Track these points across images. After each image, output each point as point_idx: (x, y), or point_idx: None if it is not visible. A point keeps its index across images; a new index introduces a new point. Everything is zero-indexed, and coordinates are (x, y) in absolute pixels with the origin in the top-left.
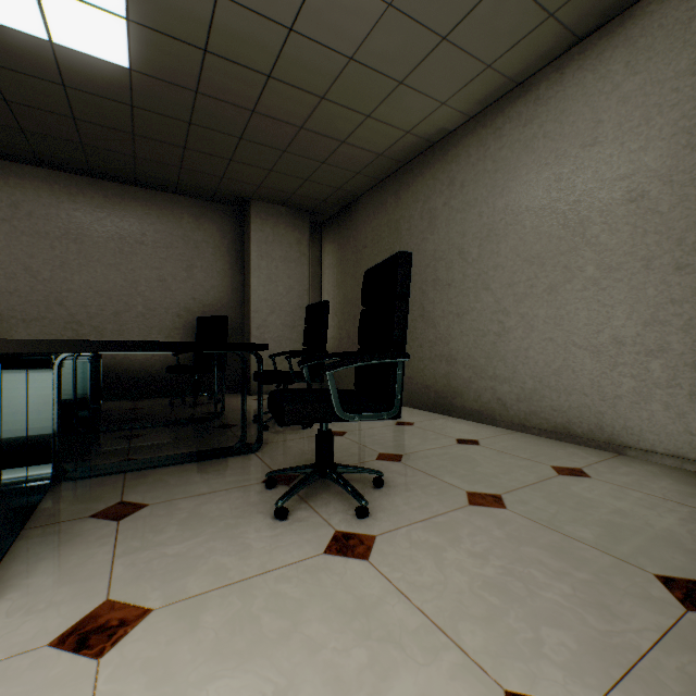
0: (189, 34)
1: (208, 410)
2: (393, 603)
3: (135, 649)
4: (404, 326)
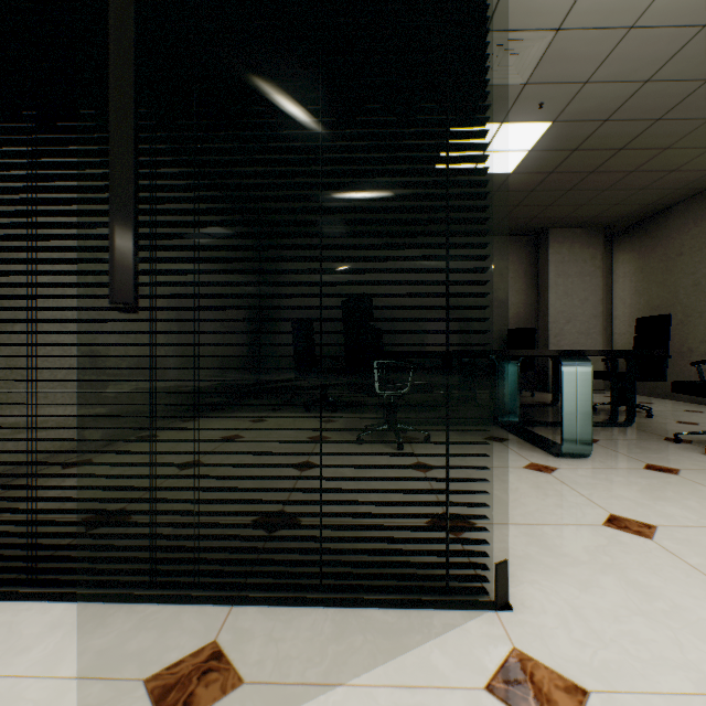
0: (568, 145)
1: (533, 400)
2: None
3: (691, 476)
4: None
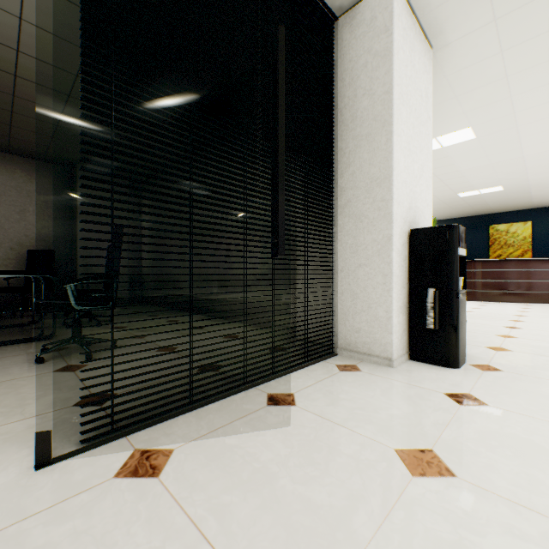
0: (1, 65)
1: (32, 319)
2: (72, 381)
3: None
4: (118, 262)
